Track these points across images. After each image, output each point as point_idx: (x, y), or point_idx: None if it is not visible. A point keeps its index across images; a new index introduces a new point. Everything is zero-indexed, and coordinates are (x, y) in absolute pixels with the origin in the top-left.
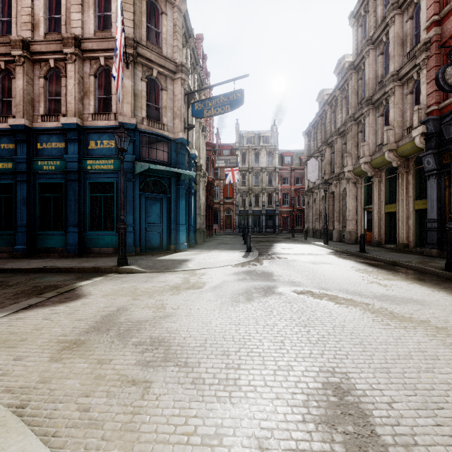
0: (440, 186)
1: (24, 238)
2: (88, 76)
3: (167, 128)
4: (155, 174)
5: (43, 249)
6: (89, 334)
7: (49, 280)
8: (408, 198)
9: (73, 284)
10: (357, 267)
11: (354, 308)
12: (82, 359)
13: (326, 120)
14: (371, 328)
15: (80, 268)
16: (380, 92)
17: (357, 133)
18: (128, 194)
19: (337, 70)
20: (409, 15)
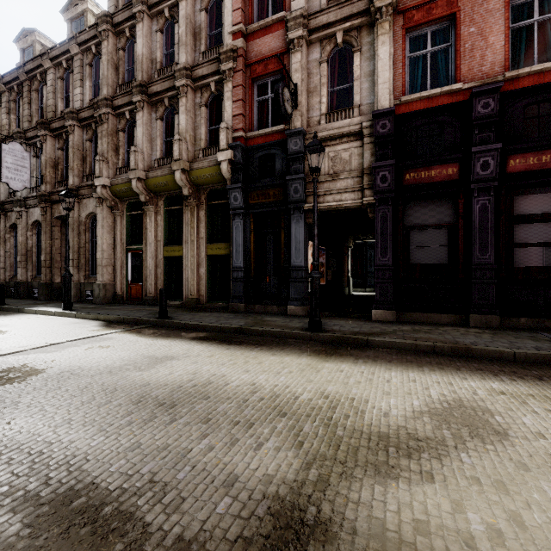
0: (245, 228)
1: None
2: None
3: None
4: None
5: None
6: None
7: None
8: (199, 239)
9: None
10: (225, 352)
11: None
12: None
13: (45, 86)
14: None
15: None
16: (163, 84)
17: (116, 131)
18: None
19: (69, 13)
20: (204, 5)
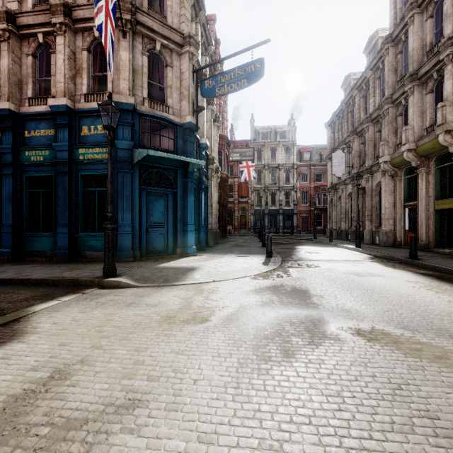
0: None
1: (9, 240)
2: (81, 51)
3: (173, 112)
4: (157, 165)
5: (31, 253)
6: None
7: (2, 300)
8: None
9: (24, 309)
10: (423, 282)
11: None
12: None
13: (354, 107)
14: None
15: (55, 279)
16: (429, 63)
17: (395, 117)
18: (125, 188)
19: (367, 50)
20: None
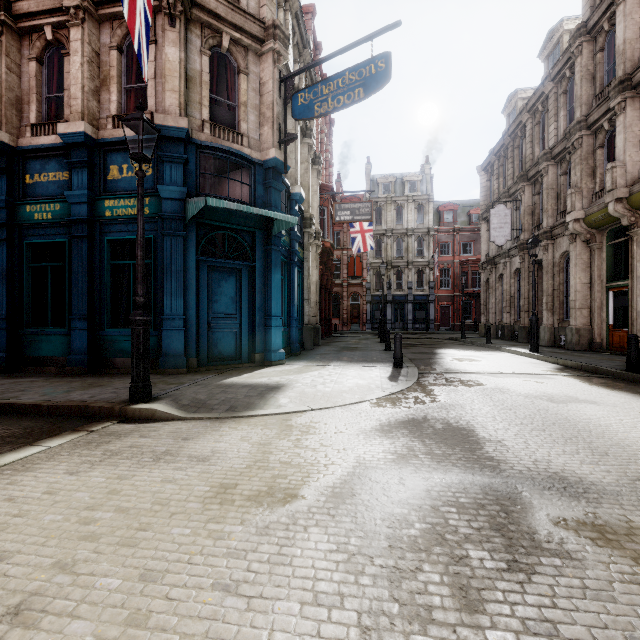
0: None
1: (2, 339)
2: (108, 51)
3: (249, 143)
4: (225, 225)
5: (34, 359)
6: None
7: None
8: None
9: None
10: None
11: None
12: None
13: (524, 139)
14: None
15: (52, 405)
16: None
17: (592, 151)
18: (174, 260)
19: (545, 52)
20: None
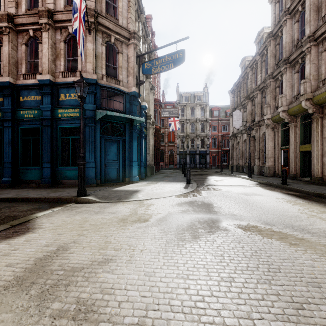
0: None
1: (9, 172)
2: (59, 42)
3: (123, 84)
4: (112, 121)
5: (24, 181)
6: (6, 291)
7: (13, 210)
8: (322, 139)
9: (30, 215)
10: (286, 198)
11: (315, 253)
12: None
13: (248, 80)
14: None
15: (46, 198)
16: (296, 53)
17: (274, 88)
18: (90, 136)
19: (257, 41)
20: None
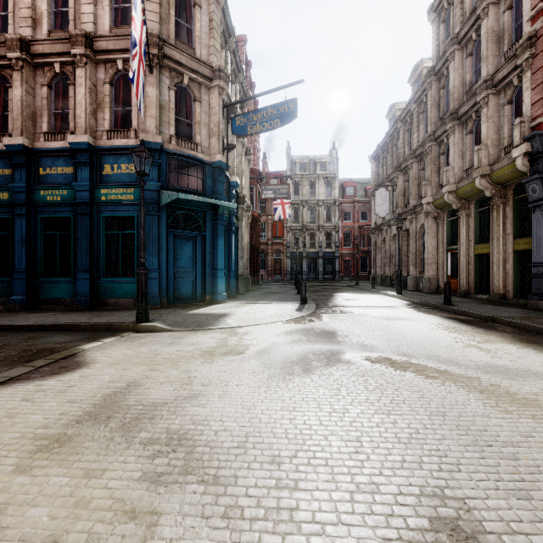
0: None
1: (23, 286)
2: (102, 84)
3: (202, 149)
4: (185, 207)
5: (46, 300)
6: (80, 425)
7: (46, 342)
8: (505, 236)
9: (74, 348)
10: (444, 324)
11: (453, 385)
12: (61, 469)
13: (399, 141)
14: (484, 417)
15: (89, 324)
16: (468, 103)
17: (438, 156)
18: (152, 231)
19: (412, 79)
20: (507, 5)
